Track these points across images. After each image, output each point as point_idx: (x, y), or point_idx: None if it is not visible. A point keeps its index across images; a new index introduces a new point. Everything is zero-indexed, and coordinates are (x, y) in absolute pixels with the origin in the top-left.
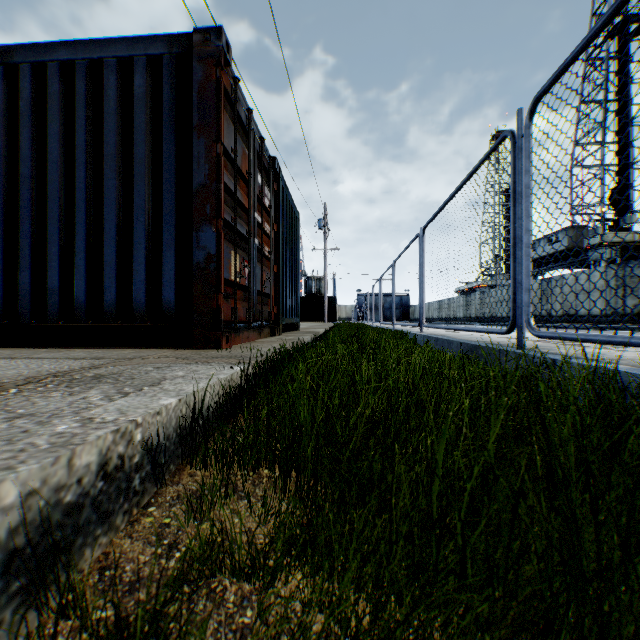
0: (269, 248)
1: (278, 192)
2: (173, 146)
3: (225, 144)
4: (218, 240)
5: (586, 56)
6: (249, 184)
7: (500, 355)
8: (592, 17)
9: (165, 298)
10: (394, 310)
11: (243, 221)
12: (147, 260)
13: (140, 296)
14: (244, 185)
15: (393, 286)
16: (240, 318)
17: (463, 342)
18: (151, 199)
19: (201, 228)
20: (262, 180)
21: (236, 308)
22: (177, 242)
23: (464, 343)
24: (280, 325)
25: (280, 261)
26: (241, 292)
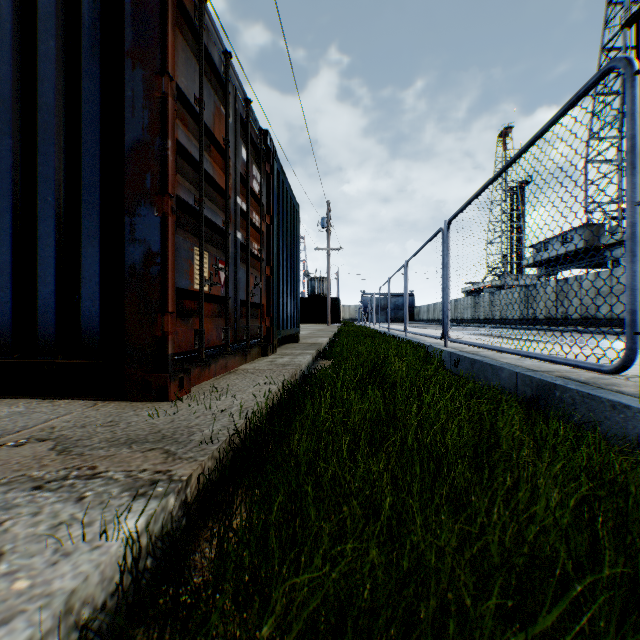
0: (259, 245)
1: (272, 176)
2: (97, 84)
3: (181, 86)
4: (163, 229)
5: (601, 46)
6: (226, 156)
7: (606, 409)
8: (608, 5)
9: (85, 319)
10: (406, 316)
11: (217, 206)
12: (58, 261)
13: (47, 316)
14: (219, 157)
15: (405, 289)
16: (211, 343)
17: (522, 373)
18: (65, 167)
19: (137, 210)
20: (248, 155)
21: (201, 331)
22: (103, 233)
23: (524, 375)
24: (274, 341)
25: (274, 261)
26: (214, 305)
